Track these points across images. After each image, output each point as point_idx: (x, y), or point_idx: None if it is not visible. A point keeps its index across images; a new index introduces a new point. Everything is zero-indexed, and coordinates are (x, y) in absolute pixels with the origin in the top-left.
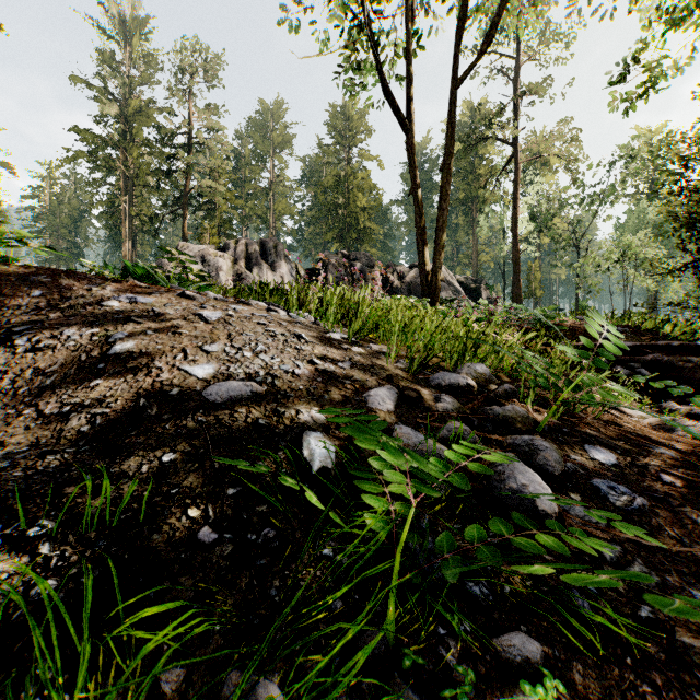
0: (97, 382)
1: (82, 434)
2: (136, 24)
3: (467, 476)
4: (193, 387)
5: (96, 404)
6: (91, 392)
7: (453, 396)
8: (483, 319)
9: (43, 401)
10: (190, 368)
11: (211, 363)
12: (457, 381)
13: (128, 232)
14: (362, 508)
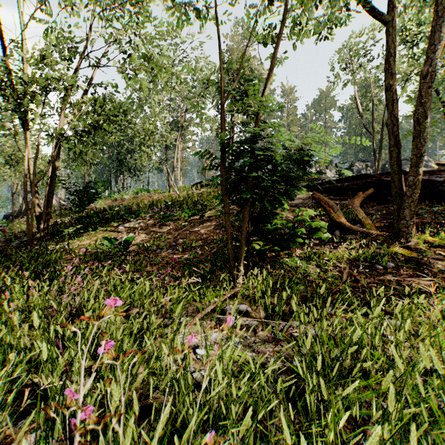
0: None
1: None
2: None
3: None
4: None
5: None
6: None
7: None
8: None
9: None
10: None
11: None
12: None
13: None
14: None
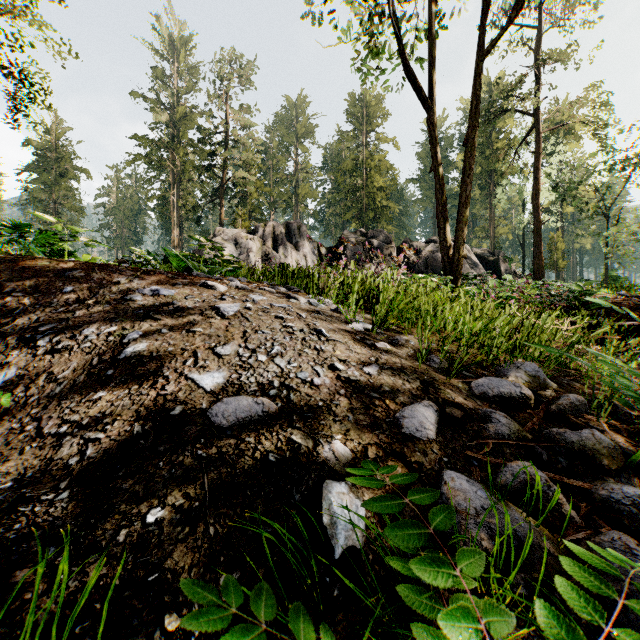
0: (100, 394)
1: (68, 470)
2: (182, 42)
3: (560, 570)
4: (198, 404)
5: (93, 424)
6: (92, 407)
7: (504, 409)
8: (512, 298)
9: (46, 415)
10: (199, 376)
11: (222, 370)
12: (508, 390)
13: (176, 220)
14: (406, 619)
